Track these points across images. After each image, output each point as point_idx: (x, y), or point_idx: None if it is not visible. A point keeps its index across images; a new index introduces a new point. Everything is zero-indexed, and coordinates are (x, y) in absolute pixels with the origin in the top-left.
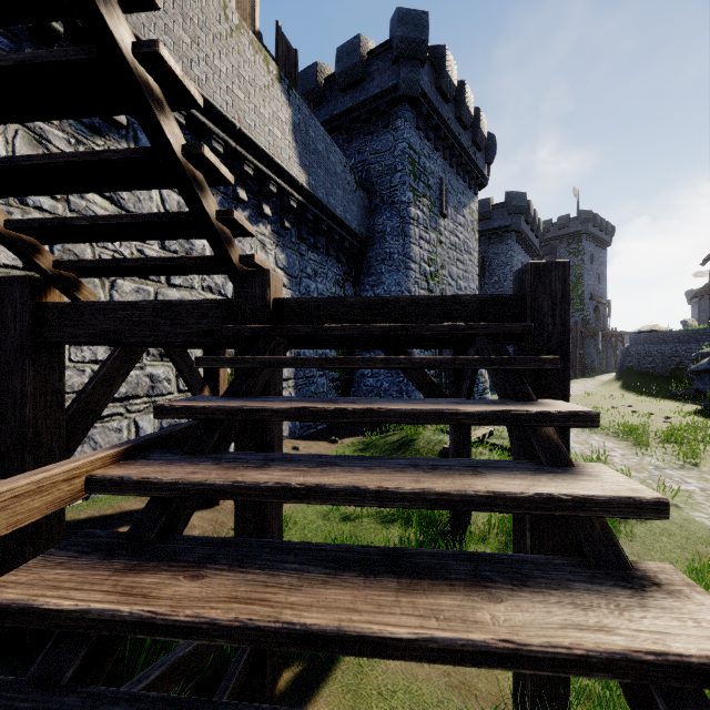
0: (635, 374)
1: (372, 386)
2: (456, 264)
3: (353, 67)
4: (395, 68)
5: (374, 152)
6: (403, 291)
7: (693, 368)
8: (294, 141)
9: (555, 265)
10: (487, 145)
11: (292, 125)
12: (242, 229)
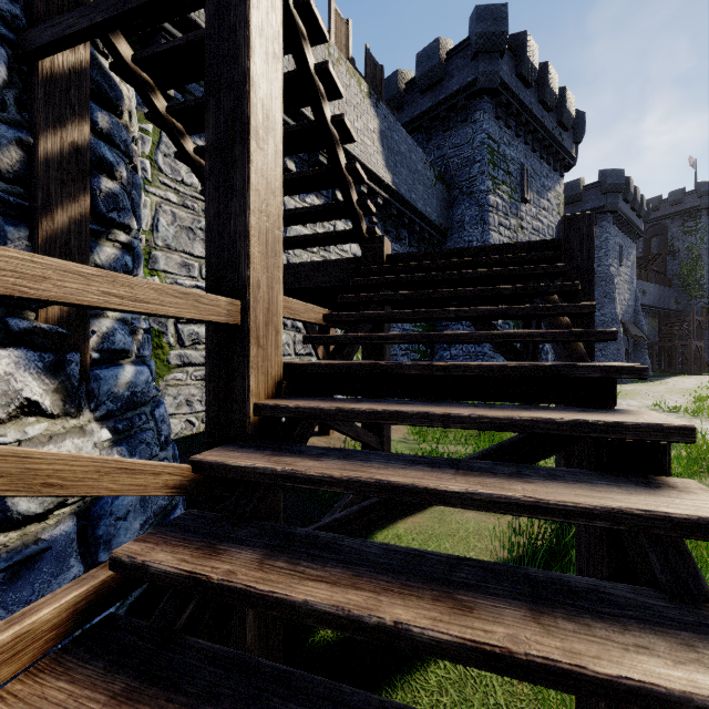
0: None
1: None
2: None
3: (432, 69)
4: (474, 63)
5: (453, 146)
6: None
7: None
8: (381, 146)
9: (582, 216)
10: (575, 124)
11: (379, 133)
12: (369, 210)
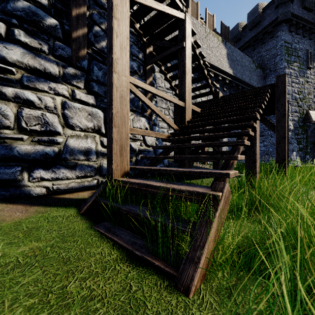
0: None
1: (263, 150)
2: None
3: (255, 18)
4: (276, 10)
5: (266, 50)
6: None
7: None
8: (227, 60)
9: (282, 75)
10: None
11: (226, 55)
12: (214, 84)
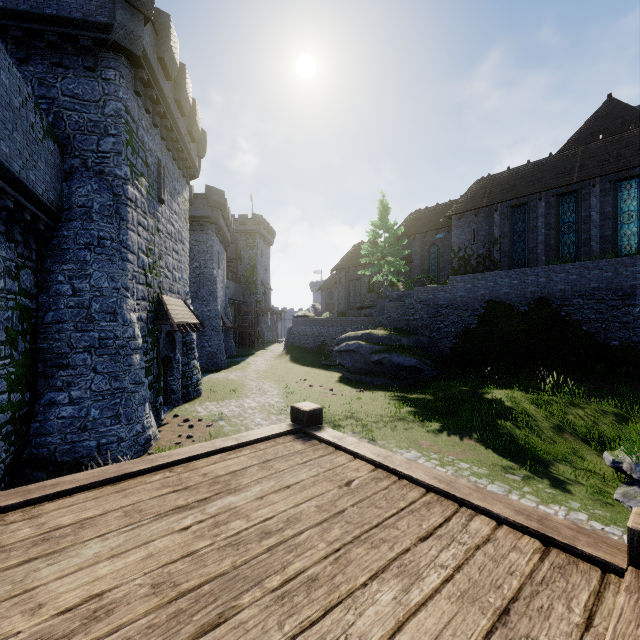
0: (297, 348)
1: (71, 417)
2: (172, 254)
3: None
4: (108, 2)
5: (70, 94)
6: (119, 288)
7: (338, 349)
8: None
9: None
10: (199, 139)
11: None
12: None
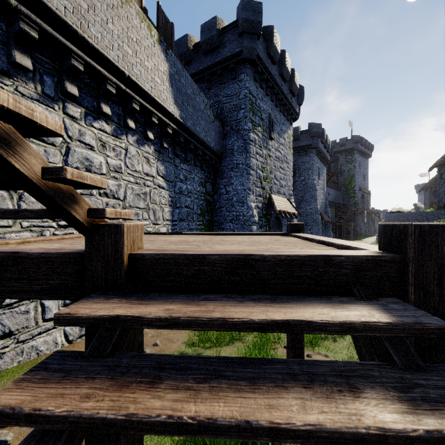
0: None
1: None
2: (279, 170)
3: (212, 38)
4: (240, 39)
5: (226, 95)
6: (245, 189)
7: None
8: (170, 86)
9: (441, 228)
10: (298, 93)
11: (169, 75)
12: (84, 184)
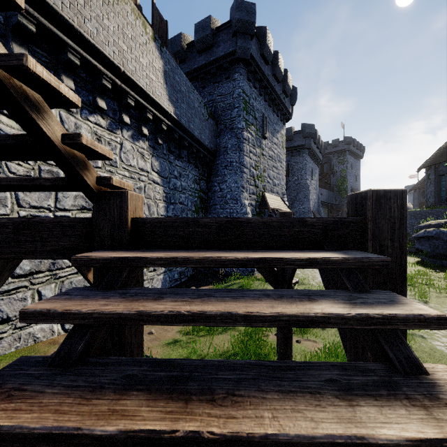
0: None
1: None
2: (272, 169)
3: (206, 37)
4: (234, 39)
5: (220, 94)
6: (239, 187)
7: (415, 236)
8: (165, 83)
9: (394, 193)
10: (291, 94)
11: (163, 72)
12: (95, 153)
